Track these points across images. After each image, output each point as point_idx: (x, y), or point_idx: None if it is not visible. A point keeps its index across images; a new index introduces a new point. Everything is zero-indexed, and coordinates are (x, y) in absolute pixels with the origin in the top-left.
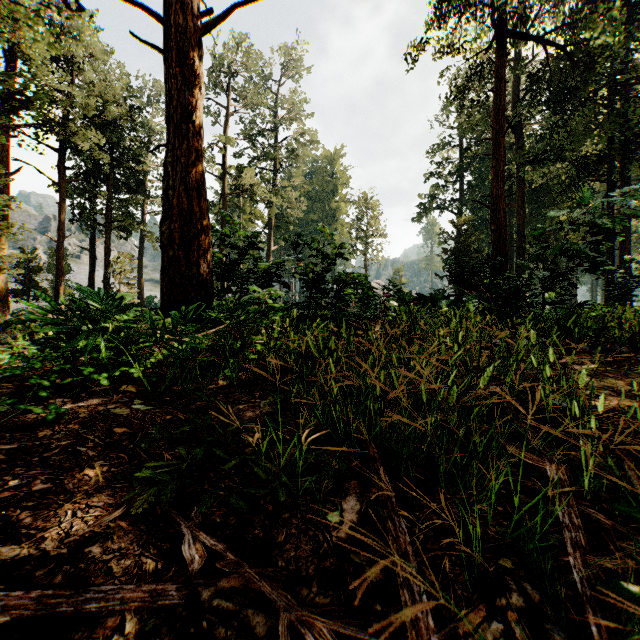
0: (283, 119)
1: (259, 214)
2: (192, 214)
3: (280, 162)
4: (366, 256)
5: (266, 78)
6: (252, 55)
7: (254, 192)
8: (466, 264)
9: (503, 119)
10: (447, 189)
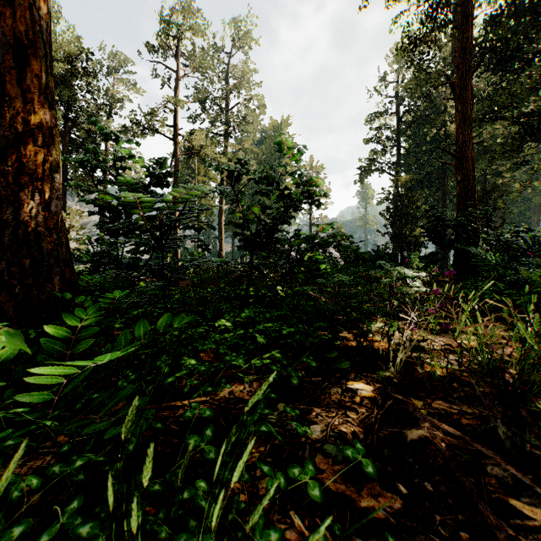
0: (234, 86)
1: (213, 176)
2: (3, 100)
3: (231, 126)
4: (310, 215)
5: (218, 50)
6: (204, 24)
7: (206, 153)
8: (446, 216)
9: (470, 58)
10: (385, 153)
